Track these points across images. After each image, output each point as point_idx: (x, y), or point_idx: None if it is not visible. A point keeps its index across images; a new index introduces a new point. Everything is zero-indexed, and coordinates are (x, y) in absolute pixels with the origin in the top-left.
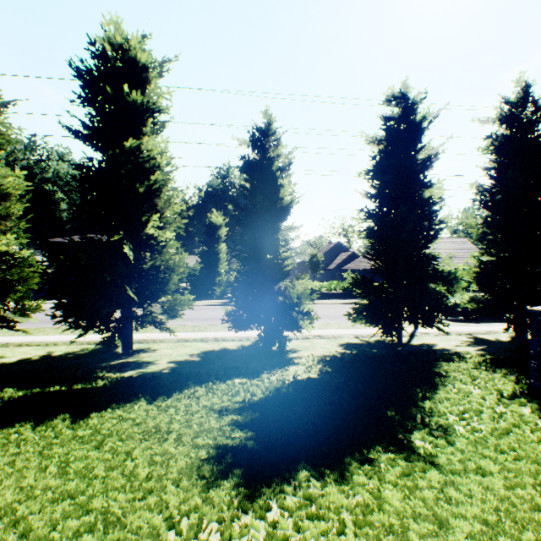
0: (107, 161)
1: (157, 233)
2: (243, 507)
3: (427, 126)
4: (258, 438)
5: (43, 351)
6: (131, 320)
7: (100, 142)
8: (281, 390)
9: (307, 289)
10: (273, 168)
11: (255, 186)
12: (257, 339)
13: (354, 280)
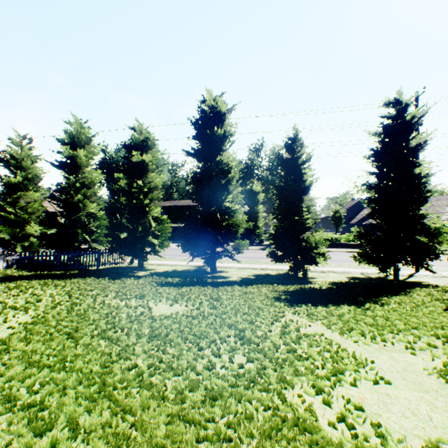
0: (203, 165)
1: (230, 205)
2: (287, 306)
3: (418, 120)
4: (291, 298)
5: (171, 268)
6: (216, 254)
7: (202, 158)
8: (303, 289)
9: (321, 238)
10: (299, 162)
11: (287, 174)
12: (288, 269)
13: (358, 233)
